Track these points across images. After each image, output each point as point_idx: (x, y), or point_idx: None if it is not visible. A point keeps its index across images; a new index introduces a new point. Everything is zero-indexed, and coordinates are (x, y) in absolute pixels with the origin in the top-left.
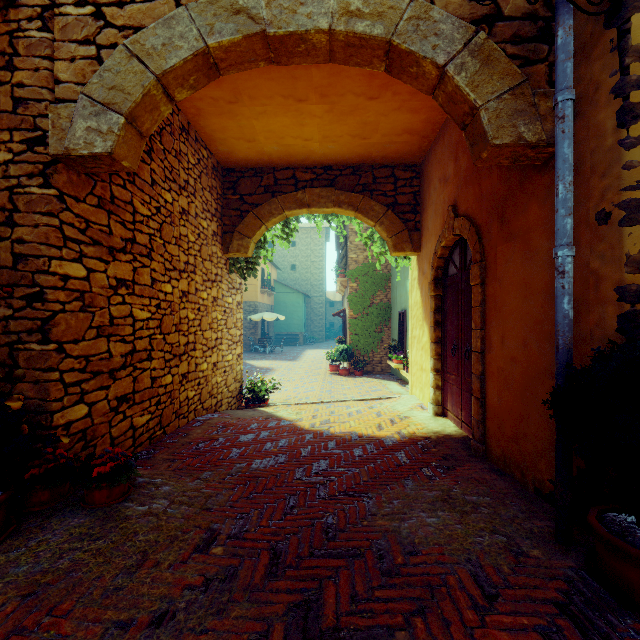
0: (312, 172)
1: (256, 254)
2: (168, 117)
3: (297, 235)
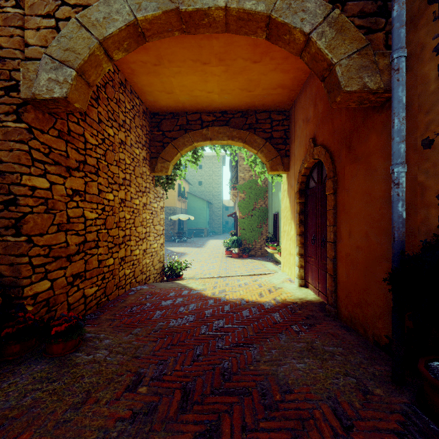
0: (213, 115)
1: (174, 173)
2: (110, 75)
3: (203, 161)
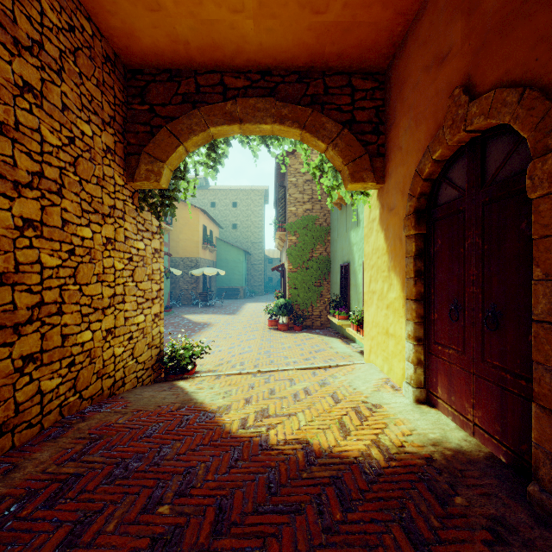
0: (245, 77)
1: (174, 186)
2: None
3: (238, 196)
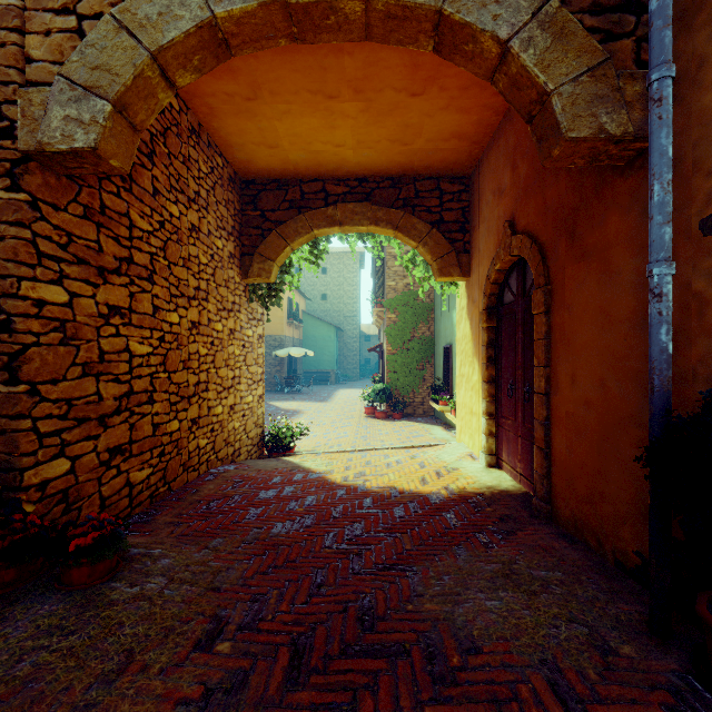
0: (345, 184)
1: (280, 280)
2: (174, 115)
3: (328, 261)
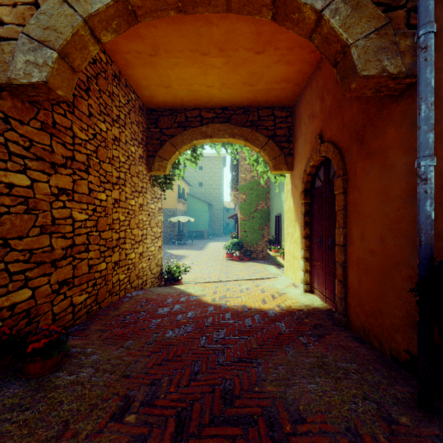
0: (213, 112)
1: (172, 172)
2: (103, 65)
3: (203, 162)
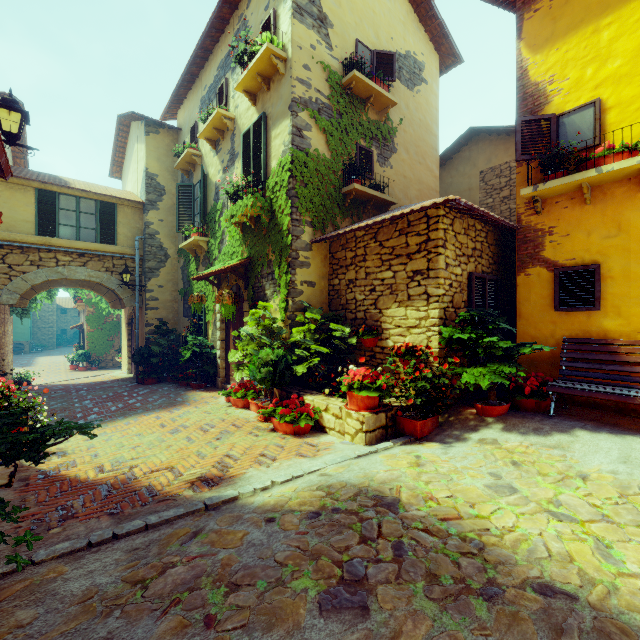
0: None
1: (30, 306)
2: None
3: None
